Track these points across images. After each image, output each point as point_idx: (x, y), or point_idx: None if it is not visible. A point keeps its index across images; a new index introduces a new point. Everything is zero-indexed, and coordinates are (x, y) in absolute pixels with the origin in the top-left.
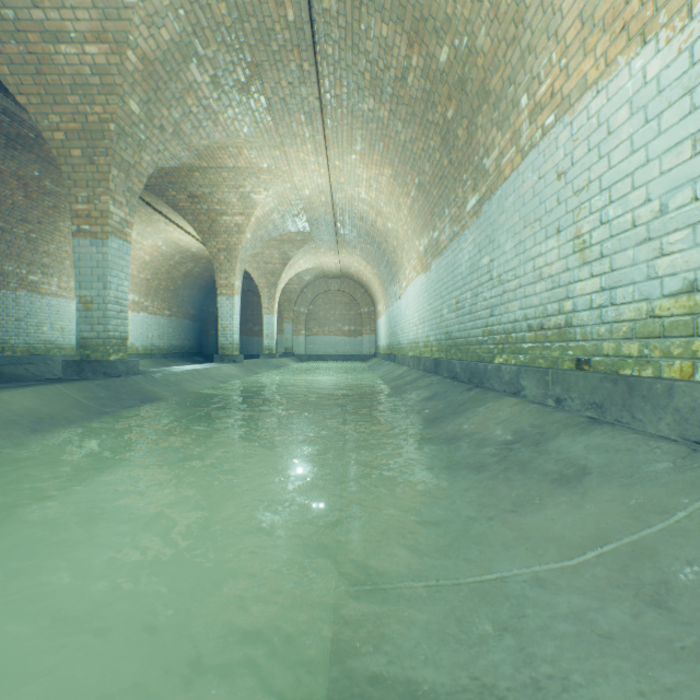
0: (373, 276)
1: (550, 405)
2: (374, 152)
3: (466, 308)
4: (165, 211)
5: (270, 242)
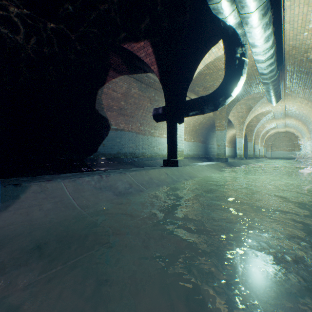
0: (298, 133)
1: None
2: (296, 120)
3: None
4: None
5: None
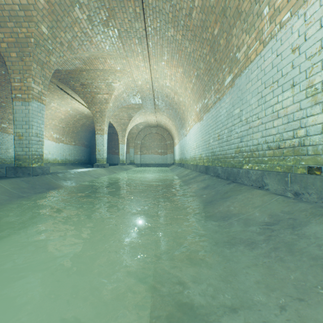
0: (172, 125)
1: (289, 196)
2: (173, 60)
3: (224, 139)
4: (70, 93)
5: (122, 109)
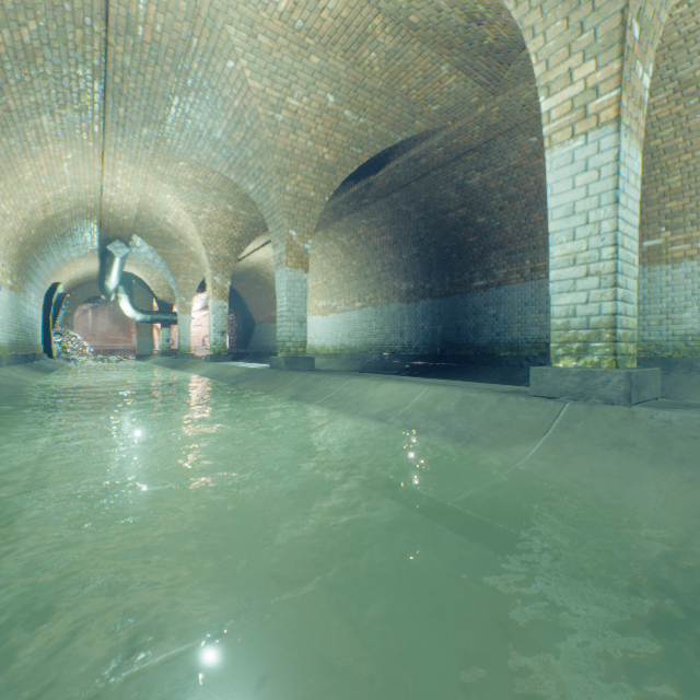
0: None
1: None
2: None
3: None
4: None
5: None
